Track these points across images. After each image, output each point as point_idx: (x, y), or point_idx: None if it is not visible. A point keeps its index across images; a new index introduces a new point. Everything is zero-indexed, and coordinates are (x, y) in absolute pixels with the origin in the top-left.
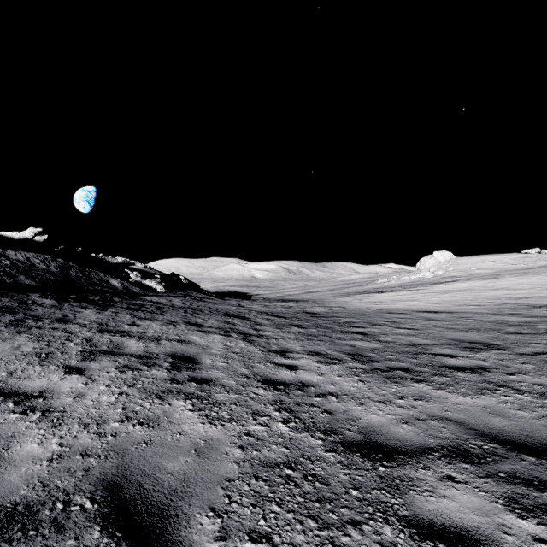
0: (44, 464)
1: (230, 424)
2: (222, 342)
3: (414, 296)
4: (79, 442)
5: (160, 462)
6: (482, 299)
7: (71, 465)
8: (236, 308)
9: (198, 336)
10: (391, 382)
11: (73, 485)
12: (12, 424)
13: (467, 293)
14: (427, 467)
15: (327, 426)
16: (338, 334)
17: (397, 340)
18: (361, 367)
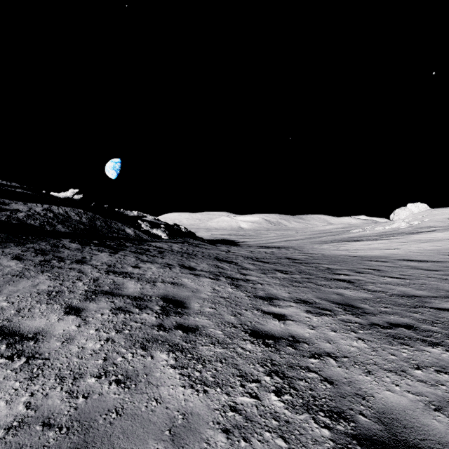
0: None
1: (214, 390)
2: (211, 286)
3: (392, 244)
4: (47, 403)
5: (125, 448)
6: None
7: (25, 440)
8: (225, 253)
9: (190, 279)
10: (398, 343)
11: None
12: None
13: None
14: None
15: (332, 405)
16: (323, 281)
17: (387, 290)
18: (356, 321)
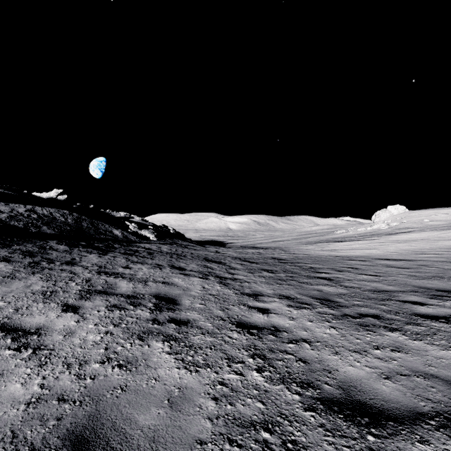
0: (21, 408)
1: (204, 370)
2: (201, 284)
3: (372, 245)
4: (59, 384)
5: (132, 414)
6: (439, 248)
7: (45, 411)
8: (214, 254)
9: (180, 278)
10: (364, 330)
11: (41, 437)
12: (4, 361)
13: (423, 243)
14: (425, 440)
15: (303, 378)
16: (305, 279)
17: (361, 286)
18: (330, 313)
